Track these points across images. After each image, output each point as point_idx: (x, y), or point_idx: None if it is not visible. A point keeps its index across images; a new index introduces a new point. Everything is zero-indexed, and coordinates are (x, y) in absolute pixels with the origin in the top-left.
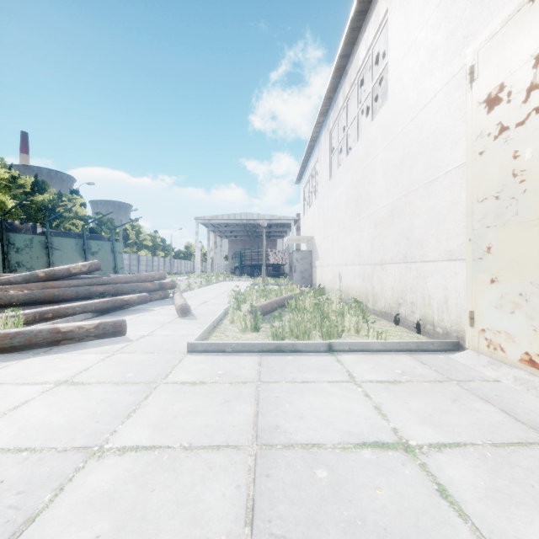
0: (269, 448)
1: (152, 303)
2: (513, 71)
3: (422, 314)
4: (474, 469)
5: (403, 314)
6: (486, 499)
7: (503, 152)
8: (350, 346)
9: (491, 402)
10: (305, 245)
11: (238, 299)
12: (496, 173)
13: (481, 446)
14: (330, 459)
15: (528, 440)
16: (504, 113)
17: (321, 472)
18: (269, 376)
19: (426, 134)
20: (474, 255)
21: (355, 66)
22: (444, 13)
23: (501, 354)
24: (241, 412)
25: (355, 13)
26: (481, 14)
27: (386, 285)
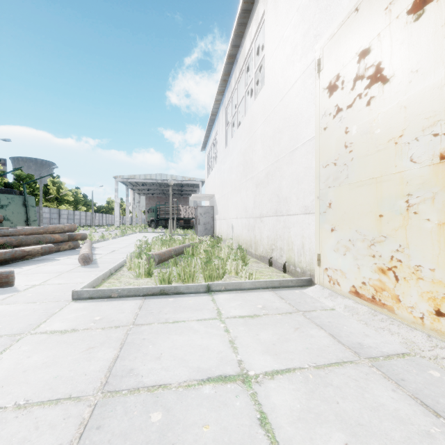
0: (113, 395)
1: (60, 253)
2: (345, 64)
3: (287, 257)
4: (295, 392)
5: (275, 257)
6: (297, 422)
7: (339, 128)
8: (226, 286)
9: (324, 328)
10: (208, 202)
11: (144, 248)
12: (334, 145)
13: (306, 370)
14: (170, 399)
15: (343, 359)
16: (339, 97)
17: (156, 416)
18: (145, 319)
19: (290, 112)
20: (321, 209)
21: (243, 55)
22: (301, 16)
23: (338, 287)
24: (100, 358)
25: (242, 11)
26: (325, 19)
27: (263, 234)
